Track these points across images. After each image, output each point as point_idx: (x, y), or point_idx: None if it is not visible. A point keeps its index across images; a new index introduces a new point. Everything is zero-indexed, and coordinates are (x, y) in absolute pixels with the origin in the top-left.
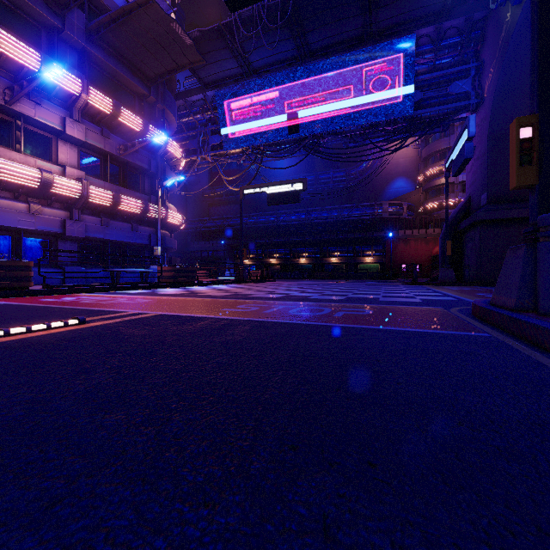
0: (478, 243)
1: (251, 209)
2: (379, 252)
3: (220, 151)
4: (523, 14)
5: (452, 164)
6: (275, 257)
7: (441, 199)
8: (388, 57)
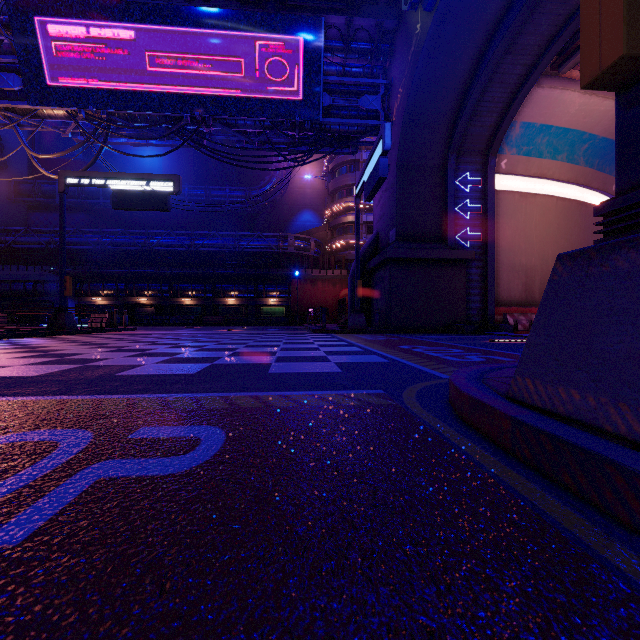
0: (388, 284)
1: (109, 224)
2: (285, 293)
3: (20, 104)
4: (434, 25)
5: (364, 186)
6: (146, 295)
7: (347, 239)
8: (293, 36)
